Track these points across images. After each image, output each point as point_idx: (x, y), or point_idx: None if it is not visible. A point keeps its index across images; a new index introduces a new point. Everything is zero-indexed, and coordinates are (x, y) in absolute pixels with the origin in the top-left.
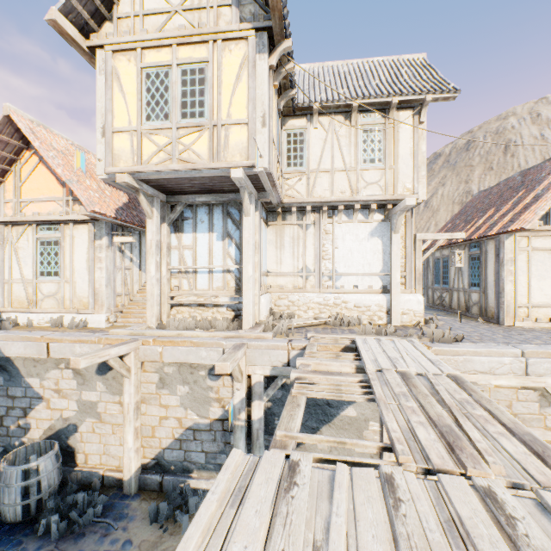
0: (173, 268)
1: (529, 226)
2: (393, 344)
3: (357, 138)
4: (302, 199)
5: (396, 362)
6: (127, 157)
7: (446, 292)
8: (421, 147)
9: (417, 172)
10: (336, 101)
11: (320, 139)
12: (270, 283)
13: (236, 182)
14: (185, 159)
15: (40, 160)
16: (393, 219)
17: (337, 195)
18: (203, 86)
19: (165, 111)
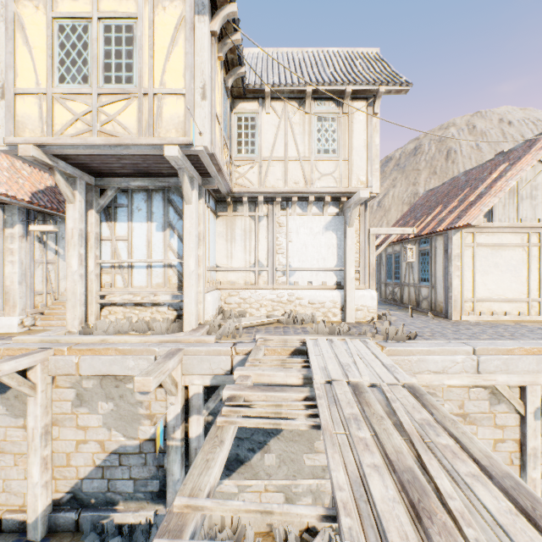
0: (103, 262)
1: (475, 222)
2: (345, 346)
3: (311, 126)
4: (254, 188)
5: (348, 370)
6: (35, 125)
7: (398, 287)
8: (375, 140)
9: (370, 165)
10: (289, 85)
11: (273, 126)
12: (220, 279)
13: (172, 162)
14: (109, 132)
15: None
16: (347, 213)
17: (290, 186)
18: (131, 47)
19: (84, 73)
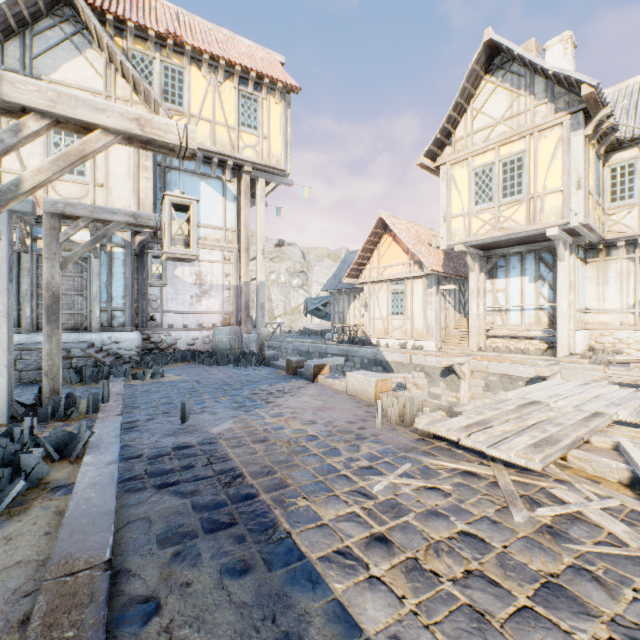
0: (488, 307)
1: None
2: None
3: None
4: (631, 232)
5: None
6: (461, 233)
7: None
8: None
9: None
10: None
11: None
12: (589, 320)
13: (550, 237)
14: (505, 227)
15: (393, 239)
16: None
17: None
18: (520, 171)
19: (489, 196)
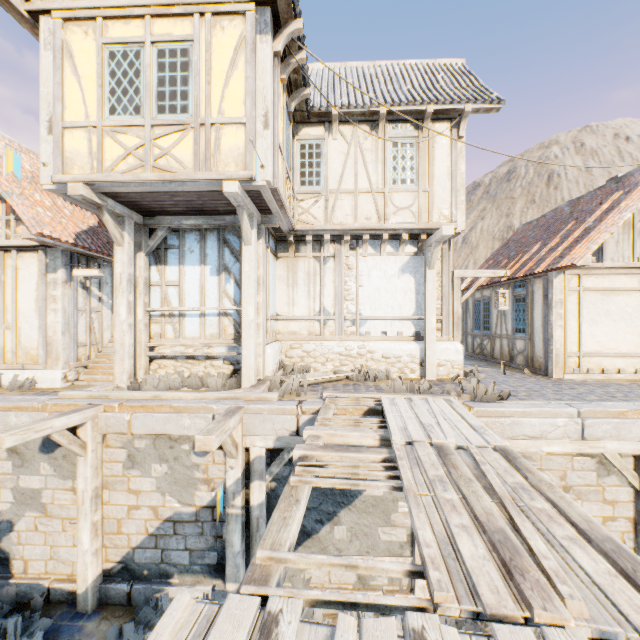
0: (152, 310)
1: (581, 263)
2: (427, 405)
3: (386, 153)
4: (319, 225)
5: (431, 431)
6: (84, 161)
7: (487, 339)
8: (460, 167)
9: (455, 196)
10: (360, 106)
11: (341, 153)
12: (280, 329)
13: (231, 198)
14: (162, 167)
15: None
16: (427, 253)
17: (361, 222)
18: (187, 72)
19: (136, 103)
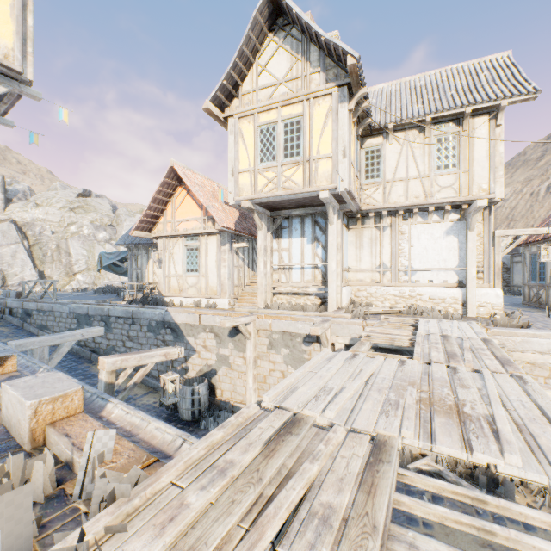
0: (275, 265)
1: None
2: (451, 324)
3: (431, 147)
4: (379, 205)
5: (443, 331)
6: (248, 189)
7: (542, 288)
8: (498, 149)
9: (493, 173)
10: (409, 119)
11: (395, 153)
12: (351, 278)
13: (323, 200)
14: (286, 187)
15: (187, 193)
16: (467, 219)
17: (411, 200)
18: (299, 133)
19: (273, 154)
